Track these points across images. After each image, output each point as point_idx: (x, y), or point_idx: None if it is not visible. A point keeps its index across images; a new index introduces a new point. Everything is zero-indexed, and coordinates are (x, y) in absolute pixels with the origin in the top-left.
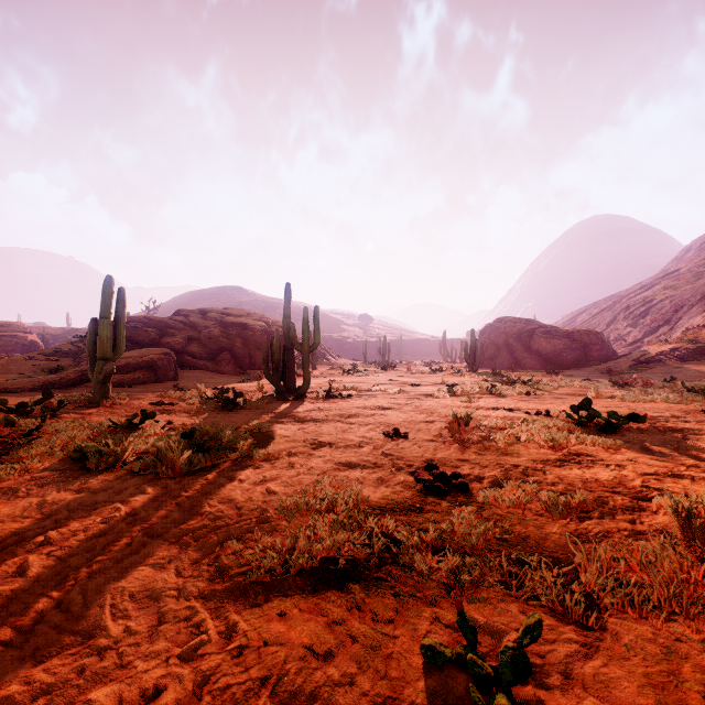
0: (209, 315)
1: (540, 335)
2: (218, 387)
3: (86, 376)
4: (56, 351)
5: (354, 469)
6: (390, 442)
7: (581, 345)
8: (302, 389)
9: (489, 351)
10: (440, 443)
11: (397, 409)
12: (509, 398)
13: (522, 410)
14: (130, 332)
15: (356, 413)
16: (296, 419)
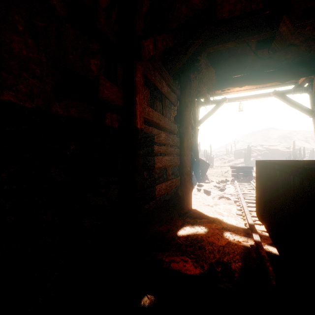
0: (264, 146)
1: None
2: None
3: (236, 164)
4: (221, 158)
5: None
6: None
7: None
8: None
9: None
10: None
11: None
12: None
13: None
14: (240, 153)
15: None
16: None
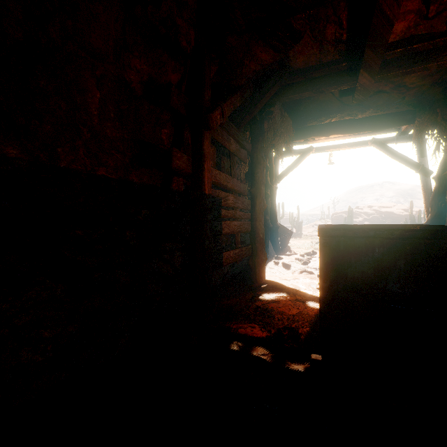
0: (373, 208)
1: None
2: None
3: None
4: (314, 224)
5: None
6: None
7: None
8: None
9: None
10: None
11: None
12: None
13: None
14: (340, 217)
15: None
16: None
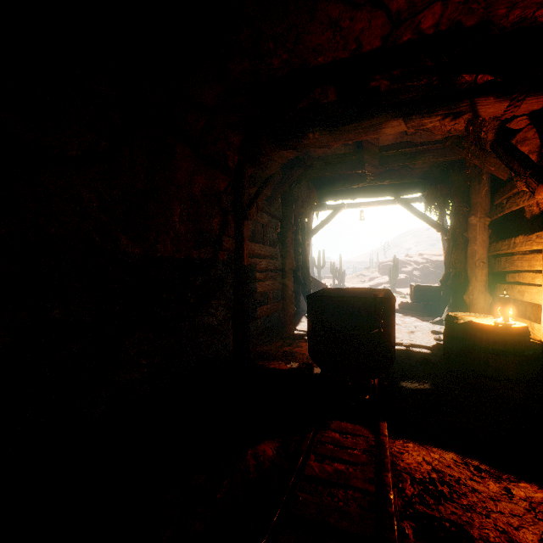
0: (423, 256)
1: None
2: None
3: (379, 284)
4: (360, 274)
5: None
6: None
7: None
8: None
9: None
10: None
11: None
12: None
13: None
14: (388, 266)
15: None
16: None
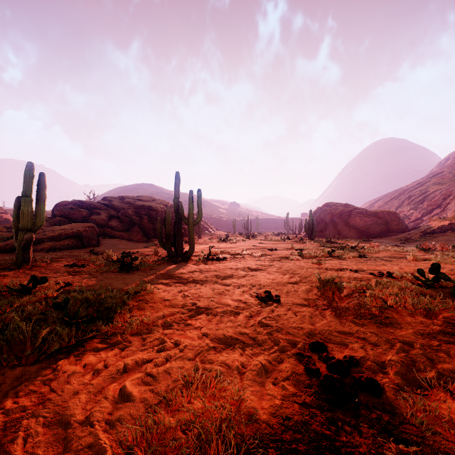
0: (126, 200)
1: (355, 214)
2: (126, 251)
3: None
4: None
5: (231, 349)
6: (264, 307)
7: (384, 221)
8: (188, 253)
9: (320, 226)
10: (312, 308)
11: (263, 270)
12: (347, 260)
13: (365, 271)
14: (68, 211)
15: (230, 274)
16: (180, 280)
